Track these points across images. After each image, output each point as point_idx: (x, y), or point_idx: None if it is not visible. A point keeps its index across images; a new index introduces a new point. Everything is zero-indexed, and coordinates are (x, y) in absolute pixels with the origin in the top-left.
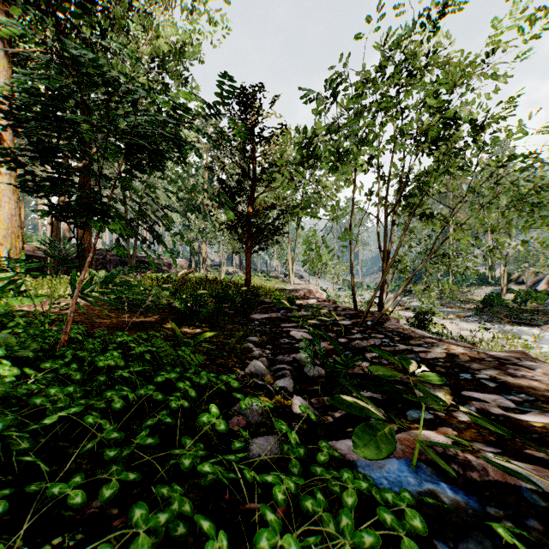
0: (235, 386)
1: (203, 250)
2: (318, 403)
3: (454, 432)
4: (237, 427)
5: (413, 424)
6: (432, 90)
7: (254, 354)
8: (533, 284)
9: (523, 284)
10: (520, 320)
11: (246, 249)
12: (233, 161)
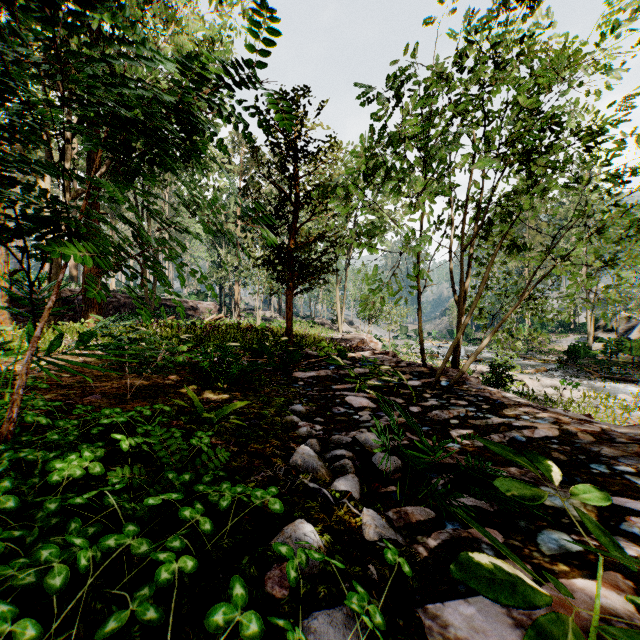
0: (276, 509)
1: (236, 292)
2: (400, 520)
3: (627, 583)
4: (281, 624)
5: (555, 563)
6: (528, 85)
7: (300, 432)
8: (624, 331)
9: (613, 331)
10: (612, 375)
11: (287, 290)
12: (271, 182)
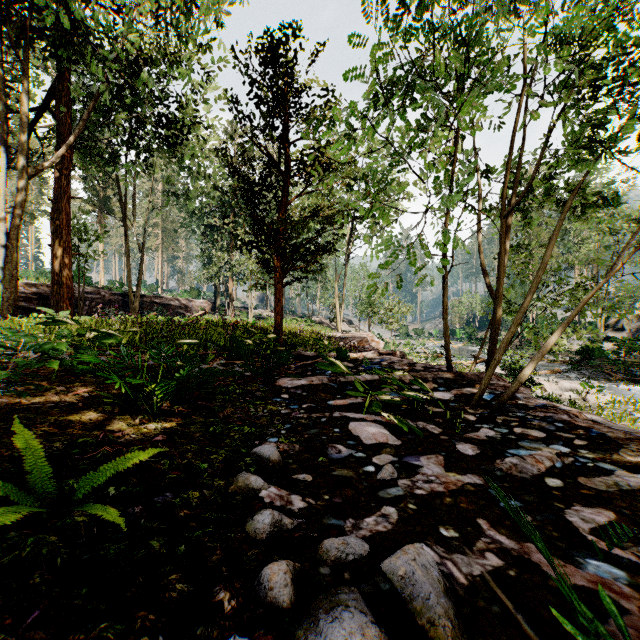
0: None
1: (230, 289)
2: None
3: None
4: None
5: None
6: None
7: (255, 529)
8: (635, 330)
9: (623, 331)
10: (633, 376)
11: (276, 277)
12: (255, 143)
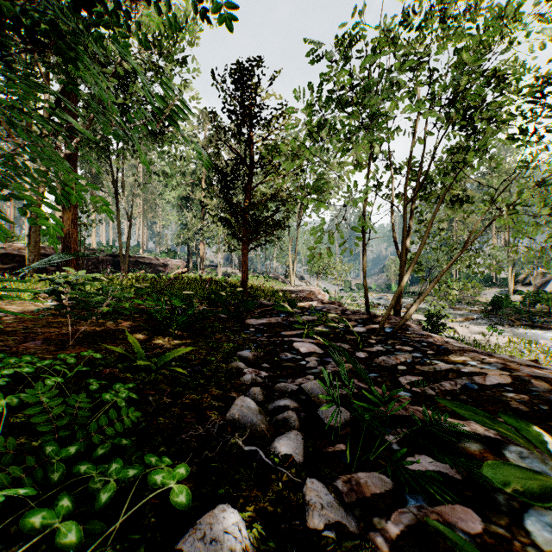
0: (180, 503)
1: (201, 251)
2: (351, 493)
3: None
4: None
5: None
6: (469, 42)
7: (244, 380)
8: (540, 285)
9: (530, 285)
10: (532, 323)
11: (242, 245)
12: (228, 146)
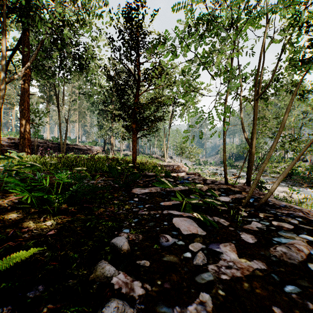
0: None
1: (111, 141)
2: None
3: None
4: None
5: None
6: None
7: None
8: (312, 161)
9: (307, 161)
10: None
11: (133, 134)
12: (122, 63)
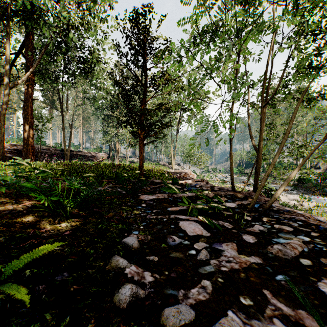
0: None
1: (117, 147)
2: None
3: None
4: None
5: None
6: None
7: (119, 299)
8: (326, 169)
9: (319, 169)
10: (326, 193)
11: (139, 140)
12: (128, 69)
